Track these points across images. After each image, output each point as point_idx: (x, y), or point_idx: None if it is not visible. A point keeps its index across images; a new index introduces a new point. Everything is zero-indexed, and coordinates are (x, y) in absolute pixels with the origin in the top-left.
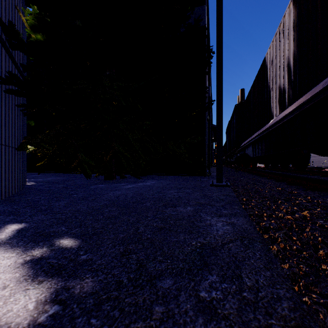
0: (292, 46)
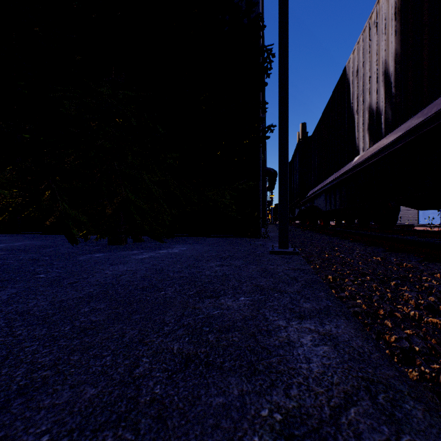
0: (394, 43)
